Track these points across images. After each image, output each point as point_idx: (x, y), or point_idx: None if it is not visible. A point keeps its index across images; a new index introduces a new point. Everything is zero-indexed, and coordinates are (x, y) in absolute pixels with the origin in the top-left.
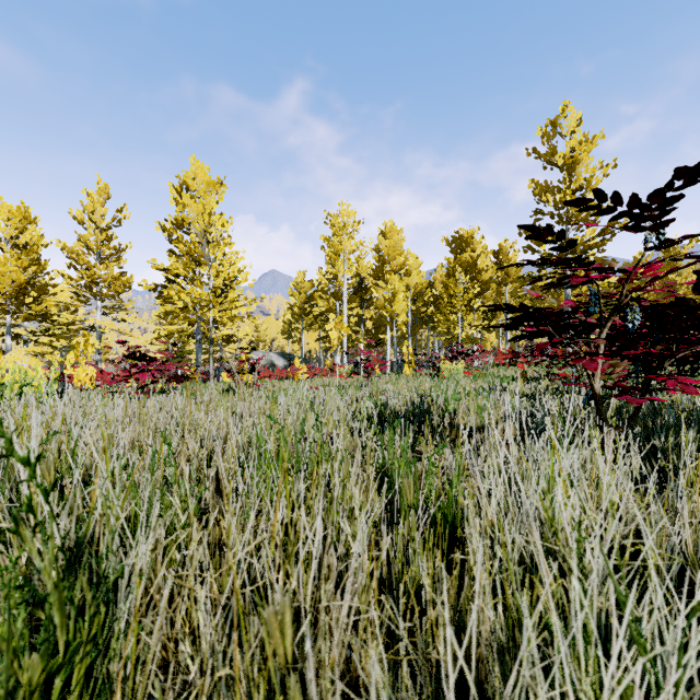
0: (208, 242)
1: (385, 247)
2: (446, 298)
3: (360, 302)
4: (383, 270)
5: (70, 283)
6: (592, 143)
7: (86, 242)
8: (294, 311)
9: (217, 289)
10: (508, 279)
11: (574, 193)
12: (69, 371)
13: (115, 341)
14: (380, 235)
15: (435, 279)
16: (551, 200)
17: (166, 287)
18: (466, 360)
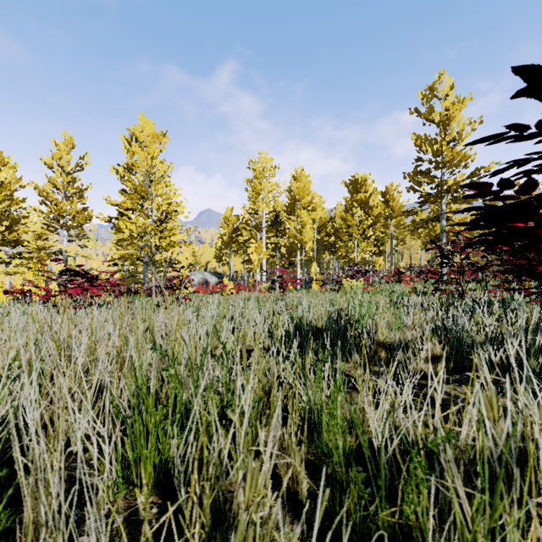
0: (151, 181)
1: (296, 188)
2: (345, 228)
3: (276, 232)
4: (294, 207)
5: (41, 216)
6: (462, 104)
7: (55, 183)
8: (224, 239)
9: (158, 219)
10: (393, 214)
11: (448, 143)
12: (28, 287)
13: (51, 259)
14: (291, 179)
15: (335, 214)
16: (430, 150)
17: (119, 219)
18: (364, 278)
